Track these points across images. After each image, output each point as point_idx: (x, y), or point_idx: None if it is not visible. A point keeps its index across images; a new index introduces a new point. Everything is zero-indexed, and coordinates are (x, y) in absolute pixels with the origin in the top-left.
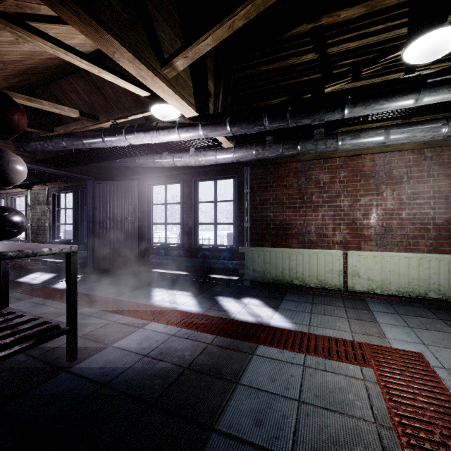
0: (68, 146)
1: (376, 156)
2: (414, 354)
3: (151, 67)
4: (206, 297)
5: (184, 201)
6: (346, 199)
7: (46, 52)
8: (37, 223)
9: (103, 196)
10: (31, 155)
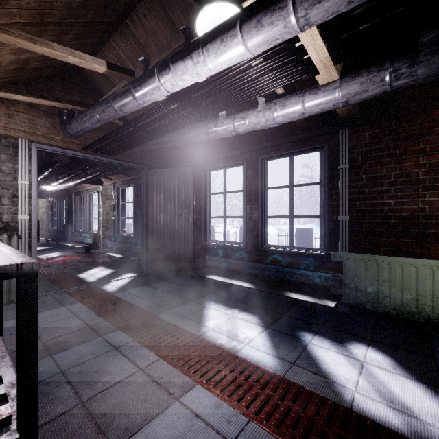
0: (101, 118)
1: None
2: None
3: None
4: (282, 330)
5: (248, 188)
6: None
7: None
8: (106, 217)
9: (156, 186)
10: (81, 142)
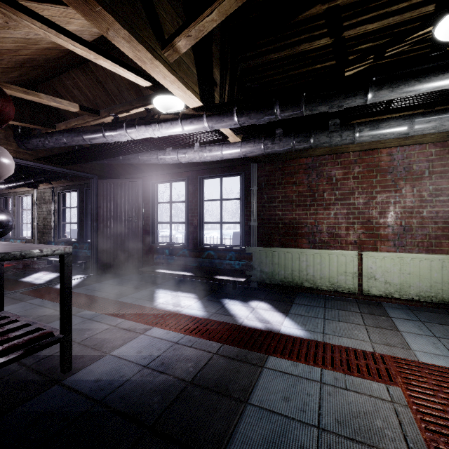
0: (68, 143)
1: (394, 150)
2: (446, 370)
3: (150, 48)
4: (211, 299)
5: (189, 200)
6: (360, 197)
7: (41, 40)
8: (43, 222)
9: (107, 194)
10: (33, 153)
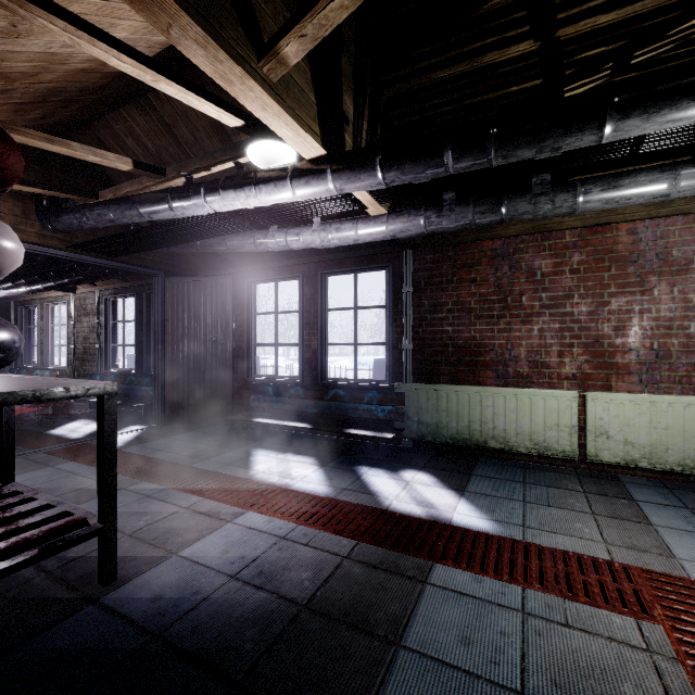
0: (117, 220)
1: (640, 225)
2: None
3: (240, 57)
4: (339, 466)
5: (305, 309)
6: (583, 302)
7: (72, 57)
8: (84, 344)
9: (178, 301)
10: (66, 237)
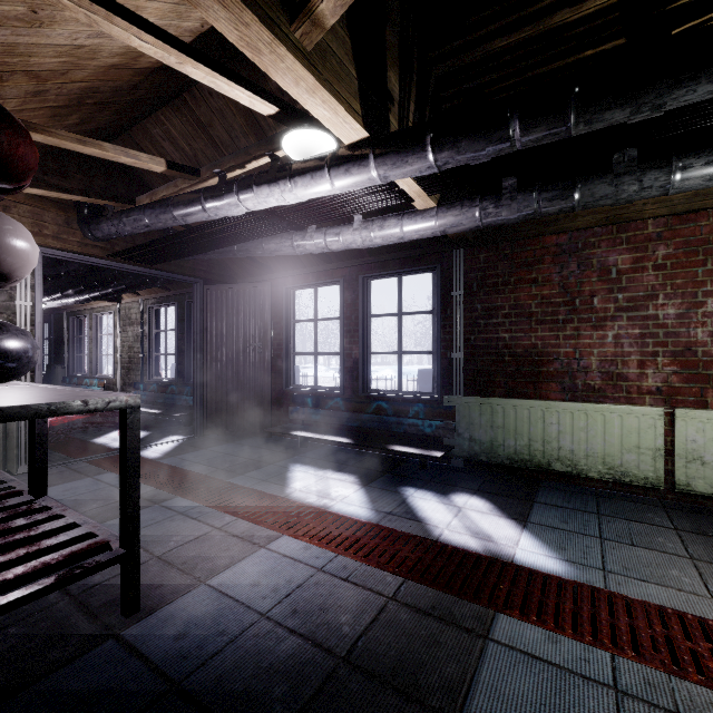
0: (152, 225)
1: None
2: None
3: (268, 19)
4: (383, 487)
5: (346, 315)
6: (670, 303)
7: (100, 50)
8: (129, 353)
9: (216, 309)
10: (107, 245)
